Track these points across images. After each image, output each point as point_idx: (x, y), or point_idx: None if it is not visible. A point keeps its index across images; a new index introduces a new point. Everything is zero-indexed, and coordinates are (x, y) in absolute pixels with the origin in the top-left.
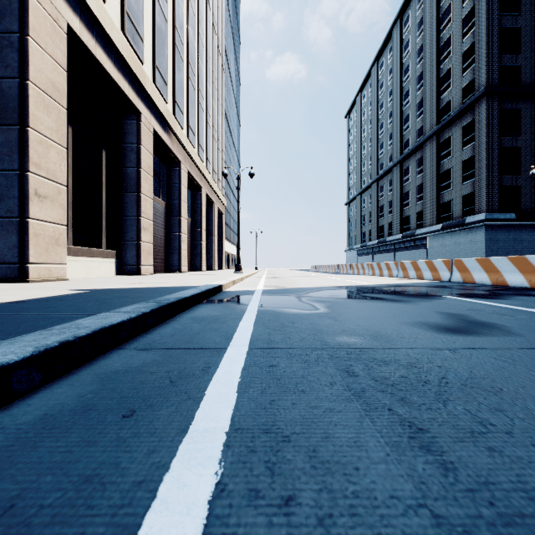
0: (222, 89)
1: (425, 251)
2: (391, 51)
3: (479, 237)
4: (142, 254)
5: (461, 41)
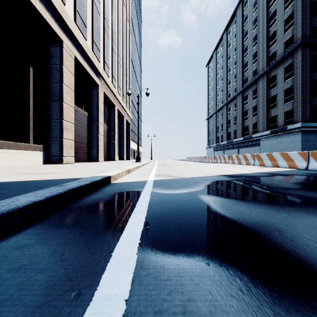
0: (129, 44)
1: (258, 148)
2: (236, 23)
3: (297, 138)
4: (64, 148)
5: (283, 12)
